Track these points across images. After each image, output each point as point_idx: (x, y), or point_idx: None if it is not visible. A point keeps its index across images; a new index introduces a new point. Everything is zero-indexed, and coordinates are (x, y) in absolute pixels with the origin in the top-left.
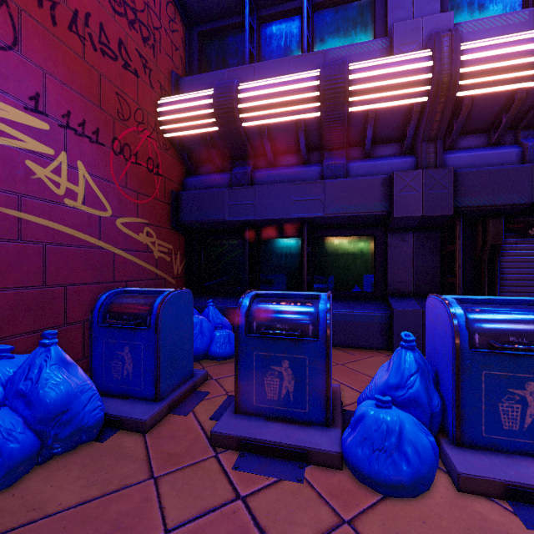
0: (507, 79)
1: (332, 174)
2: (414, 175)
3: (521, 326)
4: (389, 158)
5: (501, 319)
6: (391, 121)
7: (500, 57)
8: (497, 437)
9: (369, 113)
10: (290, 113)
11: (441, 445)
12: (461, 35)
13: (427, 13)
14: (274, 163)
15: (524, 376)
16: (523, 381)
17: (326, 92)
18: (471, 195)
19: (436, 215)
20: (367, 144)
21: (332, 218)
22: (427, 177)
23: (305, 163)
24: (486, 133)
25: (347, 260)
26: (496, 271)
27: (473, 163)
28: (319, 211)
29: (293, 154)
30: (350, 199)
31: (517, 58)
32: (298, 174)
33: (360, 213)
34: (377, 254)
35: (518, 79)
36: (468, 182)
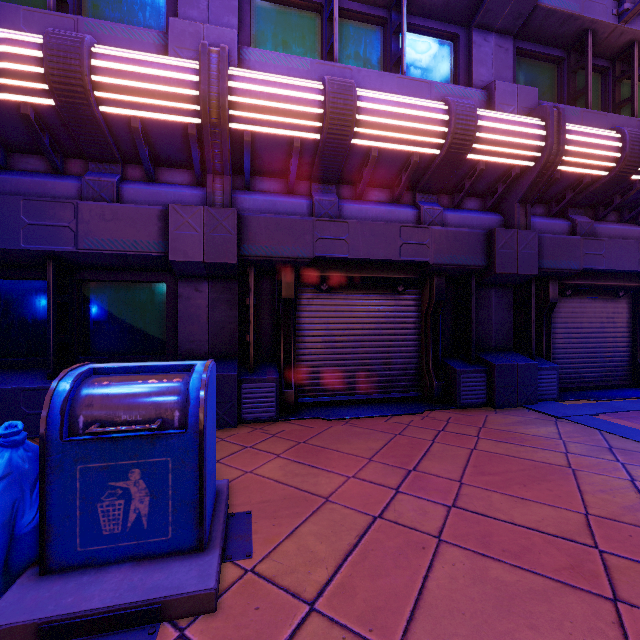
0: (280, 123)
1: (95, 195)
2: (194, 212)
3: (140, 400)
4: (178, 187)
5: (121, 393)
6: (171, 140)
7: (269, 95)
8: (96, 548)
9: (132, 120)
10: (2, 89)
11: (16, 581)
12: (249, 62)
13: (224, 25)
14: (7, 163)
15: (128, 463)
16: (127, 470)
17: (53, 71)
18: (259, 243)
19: (219, 262)
20: (145, 163)
21: (91, 255)
22: (209, 216)
23: (60, 172)
24: (284, 179)
25: (133, 314)
26: (291, 327)
27: (268, 208)
28: (69, 244)
29: (40, 156)
30: (115, 232)
31: (285, 103)
32: (43, 187)
33: (130, 251)
34: (168, 307)
35: (290, 126)
36: (256, 228)
